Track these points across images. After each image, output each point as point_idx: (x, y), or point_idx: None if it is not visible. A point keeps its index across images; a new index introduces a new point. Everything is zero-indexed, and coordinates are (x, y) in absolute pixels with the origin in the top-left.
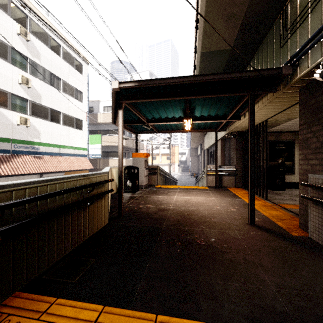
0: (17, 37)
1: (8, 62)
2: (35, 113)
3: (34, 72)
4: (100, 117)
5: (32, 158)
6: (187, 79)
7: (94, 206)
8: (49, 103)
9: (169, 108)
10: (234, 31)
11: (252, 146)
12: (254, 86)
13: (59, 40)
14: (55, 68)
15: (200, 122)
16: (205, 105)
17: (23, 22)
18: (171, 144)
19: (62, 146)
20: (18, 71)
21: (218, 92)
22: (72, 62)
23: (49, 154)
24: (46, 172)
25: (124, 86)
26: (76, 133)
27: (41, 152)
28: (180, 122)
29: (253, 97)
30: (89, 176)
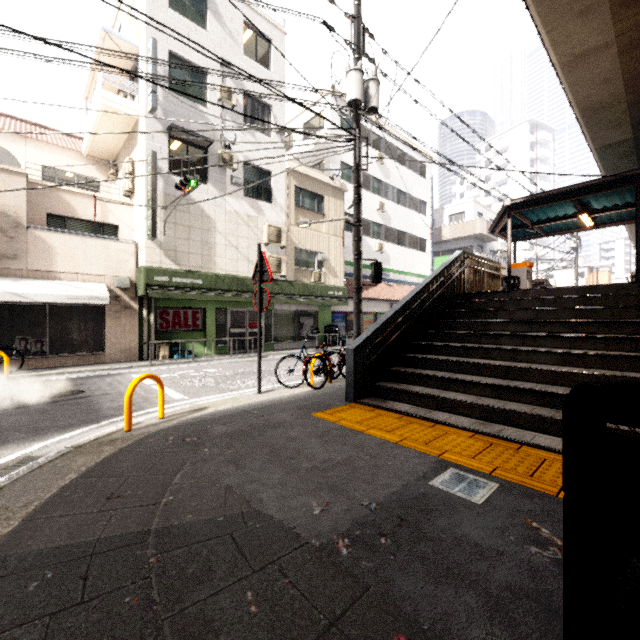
0: (375, 164)
1: (370, 192)
2: (386, 238)
3: (386, 194)
4: (446, 231)
5: (385, 286)
6: (568, 188)
7: (495, 282)
8: (396, 224)
9: (557, 208)
10: (626, 129)
11: (638, 229)
12: (639, 179)
13: (404, 148)
14: (401, 182)
15: (609, 214)
16: (600, 198)
17: (378, 147)
18: (588, 266)
19: (407, 273)
20: (375, 198)
21: (602, 190)
22: (415, 168)
23: (396, 282)
24: (397, 300)
25: (514, 202)
26: (419, 257)
27: (390, 280)
28: (575, 219)
29: (639, 188)
30: (493, 262)
